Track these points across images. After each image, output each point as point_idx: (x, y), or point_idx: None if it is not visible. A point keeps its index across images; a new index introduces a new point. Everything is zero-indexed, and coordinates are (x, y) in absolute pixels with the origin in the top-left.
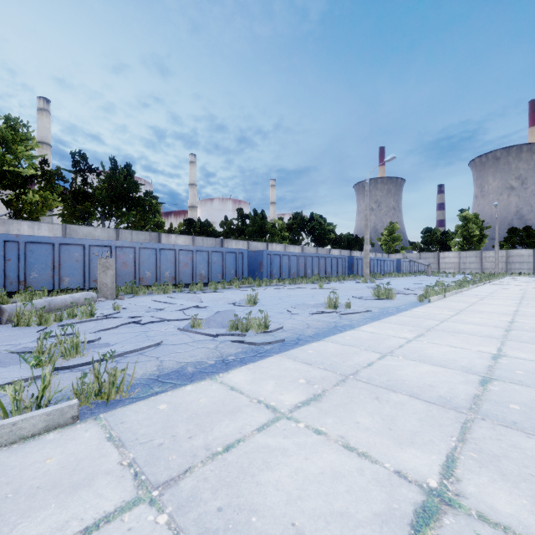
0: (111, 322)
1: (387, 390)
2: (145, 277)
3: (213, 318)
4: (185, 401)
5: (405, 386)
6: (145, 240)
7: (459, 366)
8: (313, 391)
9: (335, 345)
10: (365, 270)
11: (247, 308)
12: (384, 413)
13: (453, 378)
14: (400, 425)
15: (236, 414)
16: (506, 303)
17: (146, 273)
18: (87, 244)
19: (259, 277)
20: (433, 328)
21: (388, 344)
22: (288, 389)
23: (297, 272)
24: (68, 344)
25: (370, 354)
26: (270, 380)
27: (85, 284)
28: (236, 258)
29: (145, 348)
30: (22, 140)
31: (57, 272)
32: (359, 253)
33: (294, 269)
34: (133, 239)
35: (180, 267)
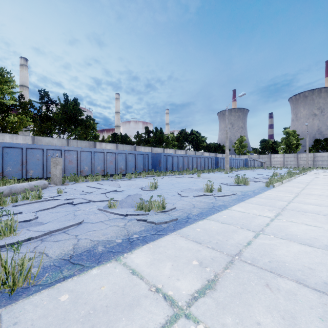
0: (51, 203)
1: (273, 275)
2: (84, 170)
3: (125, 200)
4: (87, 290)
5: (288, 269)
6: (85, 146)
7: (323, 245)
8: (206, 276)
9: (217, 223)
10: (226, 165)
11: (150, 192)
12: (281, 307)
13: (325, 259)
14: (304, 327)
15: (134, 309)
16: (325, 187)
17: (85, 168)
18: (45, 148)
19: (159, 170)
20: (285, 207)
21: (257, 223)
22: (184, 273)
23: (182, 166)
24: (3, 226)
25: (246, 232)
26: (167, 262)
27: (44, 175)
28: (144, 158)
29: (68, 227)
30: (6, 81)
31: (24, 167)
32: (221, 155)
33: (181, 165)
34: (78, 146)
35: (107, 163)
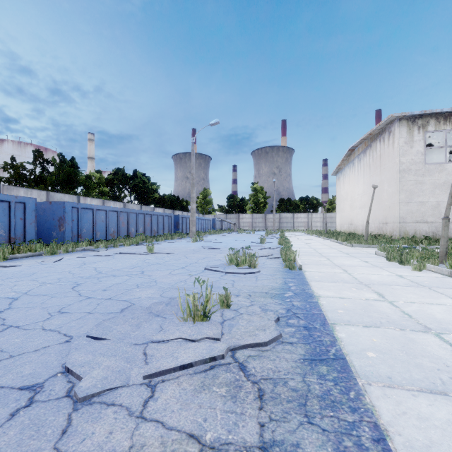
0: None
1: None
2: None
3: None
4: None
5: None
6: None
7: None
8: None
9: None
10: (192, 228)
11: None
12: None
13: None
14: None
15: None
16: (356, 262)
17: None
18: None
19: (58, 239)
20: None
21: None
22: None
23: (117, 231)
24: None
25: None
26: None
27: None
28: (11, 211)
29: None
30: None
31: None
32: (180, 213)
33: (114, 227)
34: None
35: None
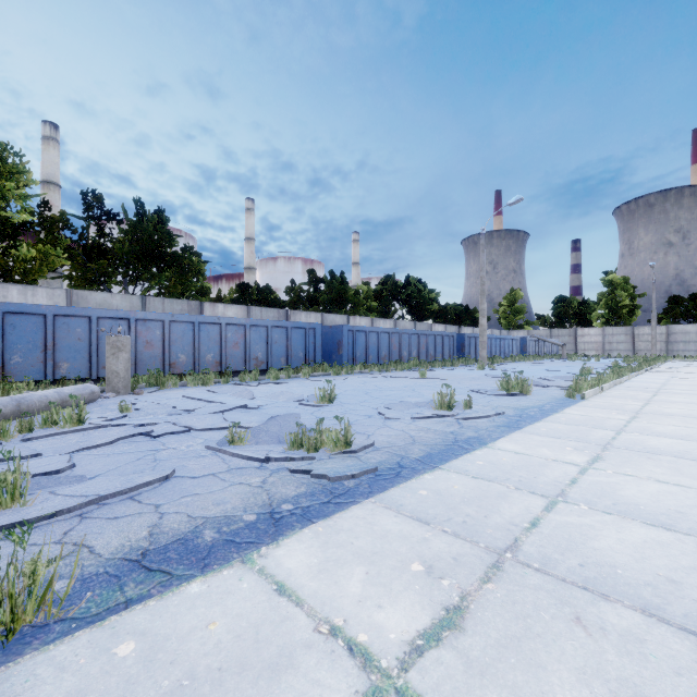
0: (106, 433)
1: (590, 595)
2: (179, 363)
3: (265, 428)
4: (177, 630)
5: (622, 583)
6: (181, 311)
7: (696, 528)
8: (442, 598)
9: (463, 479)
10: (481, 352)
11: (319, 409)
12: (612, 672)
13: None
14: None
15: (281, 676)
16: (694, 399)
17: (180, 357)
18: (94, 316)
19: (337, 362)
20: (610, 443)
21: (551, 477)
22: (392, 593)
23: (388, 354)
24: None
25: (527, 497)
26: (355, 566)
27: (92, 372)
28: (306, 336)
29: (141, 486)
30: (11, 173)
31: (50, 356)
32: (470, 330)
33: (385, 351)
34: (165, 310)
35: (228, 347)
